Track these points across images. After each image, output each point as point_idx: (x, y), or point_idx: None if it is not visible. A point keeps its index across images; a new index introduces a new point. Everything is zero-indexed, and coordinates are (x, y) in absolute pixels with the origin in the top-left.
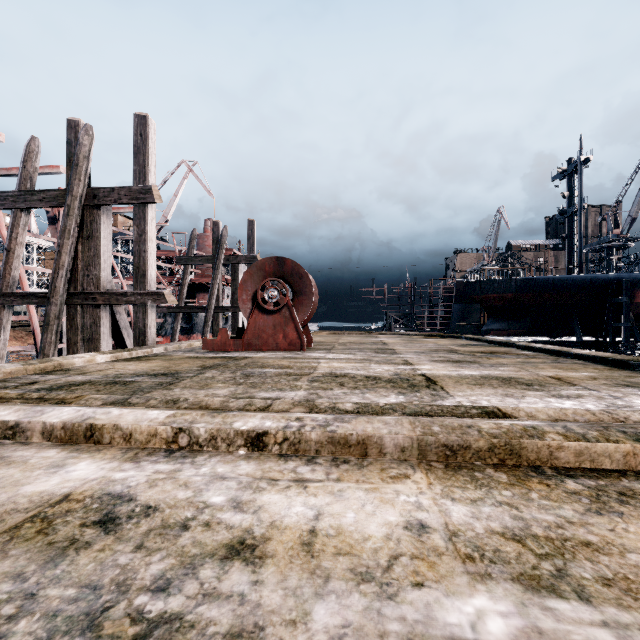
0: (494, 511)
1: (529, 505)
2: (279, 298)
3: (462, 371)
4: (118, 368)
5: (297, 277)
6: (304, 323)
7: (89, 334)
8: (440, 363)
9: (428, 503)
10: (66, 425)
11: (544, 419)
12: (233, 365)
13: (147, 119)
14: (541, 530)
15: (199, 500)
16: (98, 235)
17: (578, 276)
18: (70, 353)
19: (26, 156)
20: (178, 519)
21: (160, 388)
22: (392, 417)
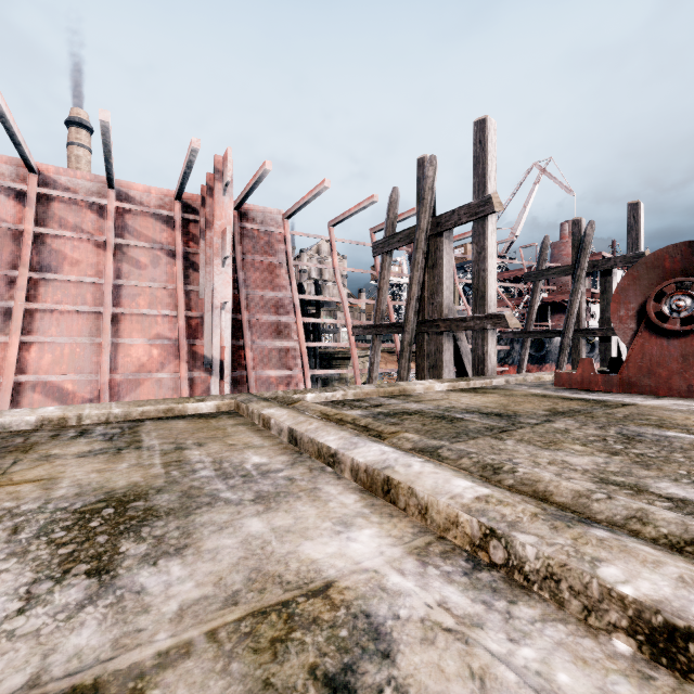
0: None
1: None
2: None
3: None
4: (451, 399)
5: None
6: None
7: (433, 361)
8: None
9: None
10: (368, 469)
11: None
12: (601, 415)
13: (486, 121)
14: None
15: None
16: (440, 262)
17: None
18: (419, 378)
19: (389, 206)
20: None
21: (488, 435)
22: None
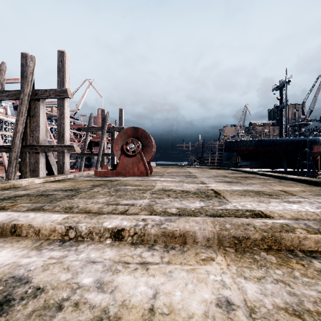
0: (274, 288)
1: (296, 282)
2: (135, 148)
3: (233, 187)
4: (46, 186)
5: (144, 137)
6: (148, 162)
7: (33, 168)
8: (220, 183)
9: (229, 281)
10: None
11: (289, 218)
12: (110, 184)
13: (64, 53)
14: (311, 305)
15: (74, 281)
16: (38, 115)
17: (285, 138)
18: (23, 178)
19: None
20: (56, 300)
21: (66, 198)
22: (200, 218)
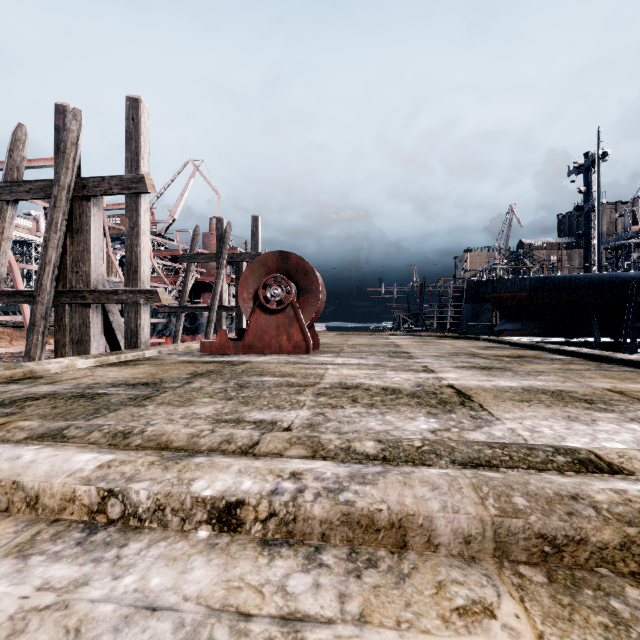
0: None
1: None
2: (283, 296)
3: (496, 381)
4: (97, 375)
5: (302, 273)
6: (310, 323)
7: (78, 335)
8: (466, 370)
9: None
10: None
11: None
12: (228, 372)
13: (140, 102)
14: None
15: None
16: (88, 228)
17: (596, 274)
18: (58, 356)
19: (12, 144)
20: None
21: (131, 404)
22: (439, 471)
